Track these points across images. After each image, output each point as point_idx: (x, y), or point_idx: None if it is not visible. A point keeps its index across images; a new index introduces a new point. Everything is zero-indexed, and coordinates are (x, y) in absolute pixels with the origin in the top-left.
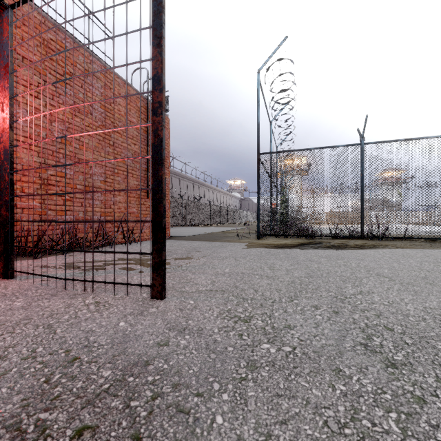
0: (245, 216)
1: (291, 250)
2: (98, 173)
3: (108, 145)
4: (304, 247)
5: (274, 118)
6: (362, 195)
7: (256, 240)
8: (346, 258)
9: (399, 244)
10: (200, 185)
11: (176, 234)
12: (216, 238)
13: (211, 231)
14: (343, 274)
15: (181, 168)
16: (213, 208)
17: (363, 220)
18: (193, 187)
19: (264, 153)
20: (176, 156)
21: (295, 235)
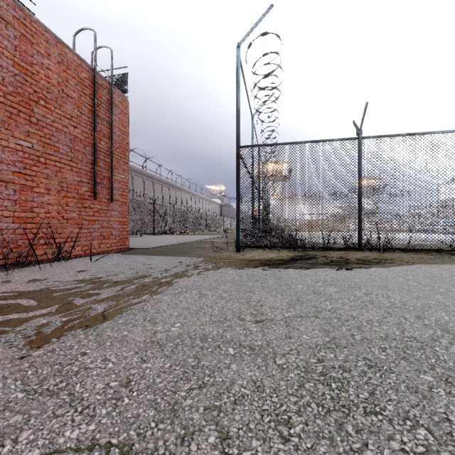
0: (226, 222)
1: (282, 270)
2: (8, 161)
3: (28, 122)
4: (297, 265)
5: (256, 111)
6: (360, 199)
7: (236, 253)
8: (361, 284)
9: (405, 257)
10: (177, 189)
11: (140, 245)
12: (186, 250)
13: (185, 240)
14: (388, 331)
15: (156, 170)
16: (191, 214)
17: (361, 229)
18: (169, 191)
19: (245, 146)
20: (150, 157)
21: (283, 246)
